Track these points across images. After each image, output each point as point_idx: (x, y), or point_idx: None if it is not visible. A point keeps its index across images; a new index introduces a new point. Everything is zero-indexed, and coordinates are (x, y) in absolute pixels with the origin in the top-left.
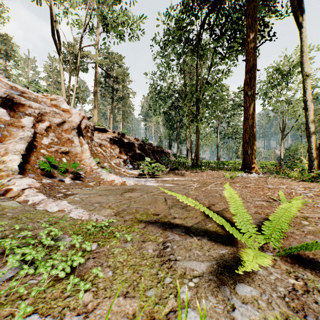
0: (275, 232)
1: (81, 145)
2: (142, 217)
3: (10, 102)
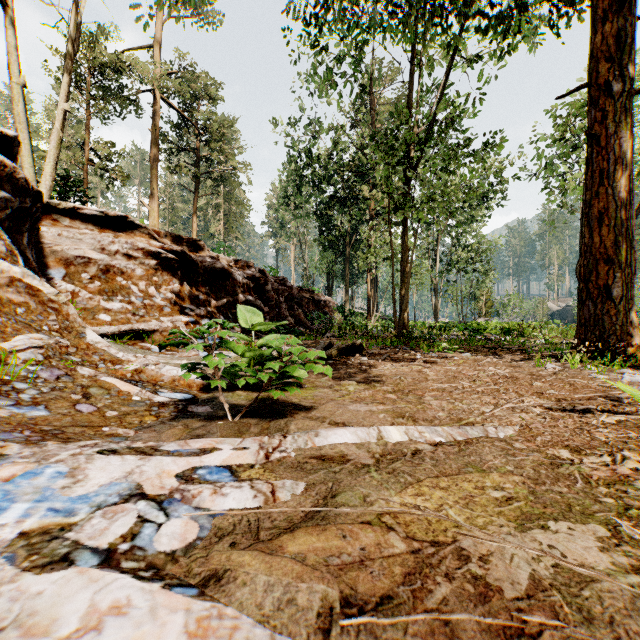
0: None
1: None
2: None
3: None
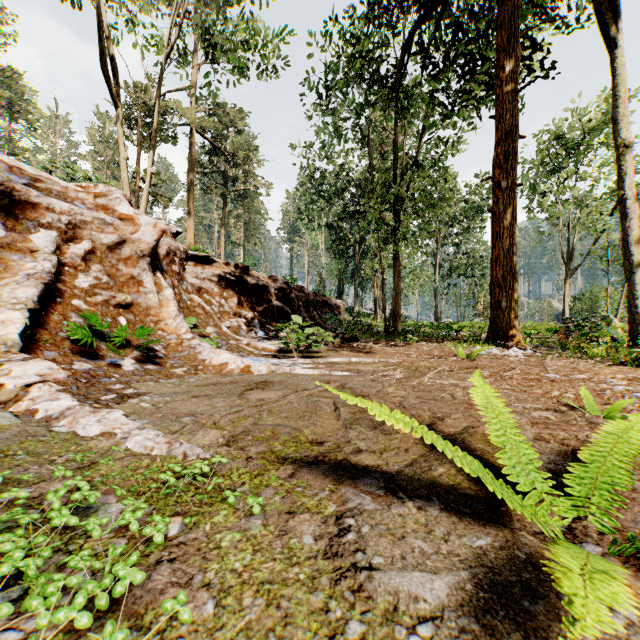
0: (599, 492)
1: (158, 290)
2: (287, 449)
3: (7, 198)
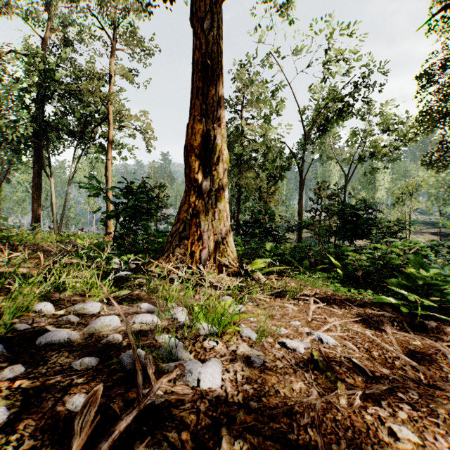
0: None
1: None
2: None
3: None
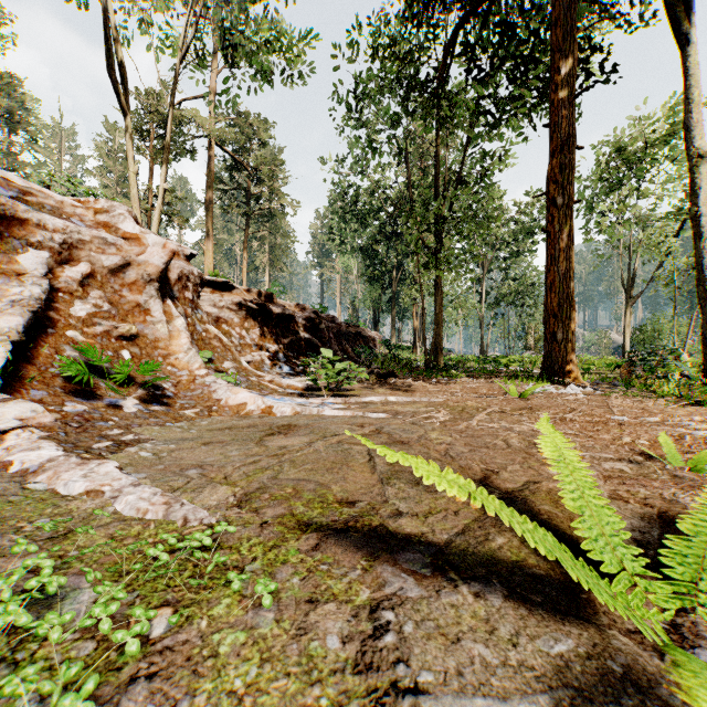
0: (706, 575)
1: (168, 319)
2: (311, 511)
3: None
